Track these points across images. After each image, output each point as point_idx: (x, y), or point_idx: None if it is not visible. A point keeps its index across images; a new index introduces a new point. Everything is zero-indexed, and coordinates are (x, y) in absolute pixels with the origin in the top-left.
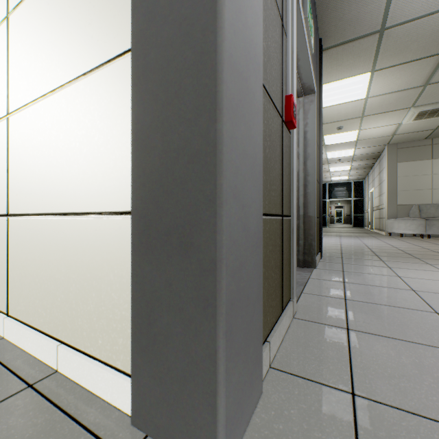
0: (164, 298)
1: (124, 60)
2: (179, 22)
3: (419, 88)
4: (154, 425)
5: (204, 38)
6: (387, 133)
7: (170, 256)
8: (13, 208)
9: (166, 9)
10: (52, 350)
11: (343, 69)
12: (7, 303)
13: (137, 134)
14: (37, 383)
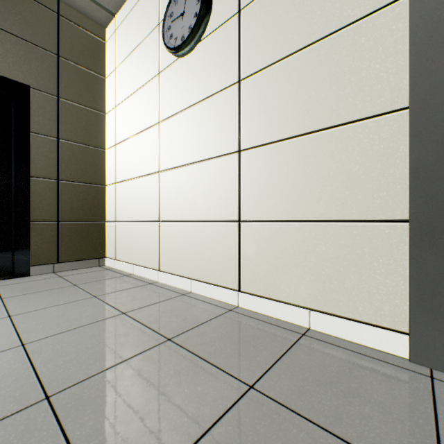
0: None
1: (390, 116)
2: None
3: None
4: (439, 362)
5: None
6: None
7: None
8: (246, 216)
9: None
10: (302, 314)
11: None
12: (239, 283)
13: (417, 168)
14: (305, 333)
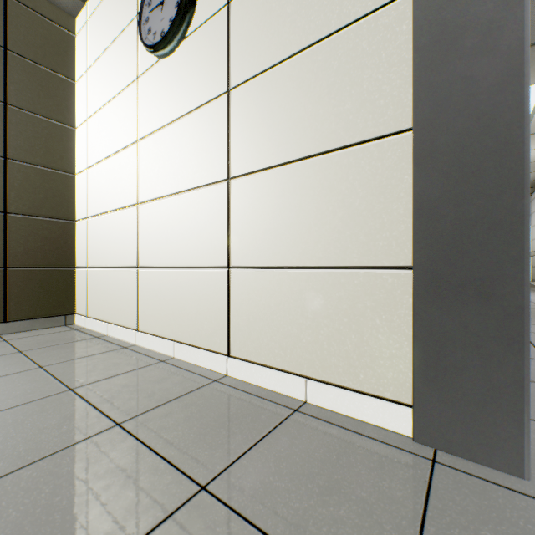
0: (458, 337)
1: (394, 139)
2: (476, 117)
3: None
4: (444, 440)
5: (507, 131)
6: None
7: (465, 304)
8: (236, 261)
9: (459, 104)
10: (298, 384)
11: None
12: (228, 345)
13: (421, 204)
14: (299, 409)
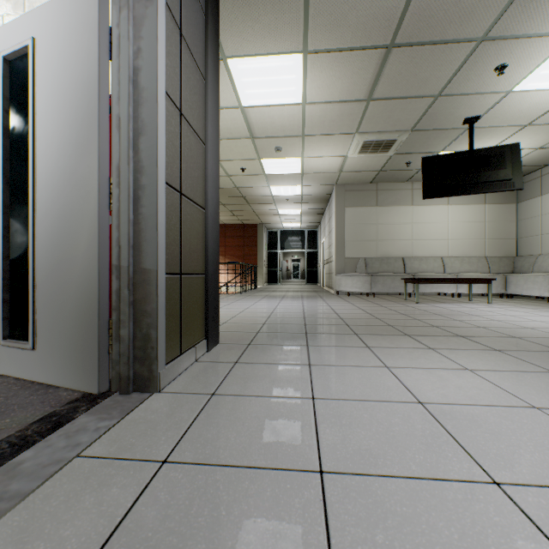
0: None
1: None
2: None
3: (362, 103)
4: None
5: None
6: (334, 168)
7: None
8: None
9: None
10: None
11: (263, 32)
12: None
13: None
14: None
